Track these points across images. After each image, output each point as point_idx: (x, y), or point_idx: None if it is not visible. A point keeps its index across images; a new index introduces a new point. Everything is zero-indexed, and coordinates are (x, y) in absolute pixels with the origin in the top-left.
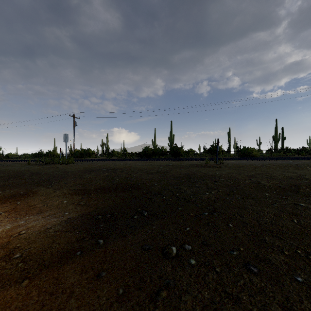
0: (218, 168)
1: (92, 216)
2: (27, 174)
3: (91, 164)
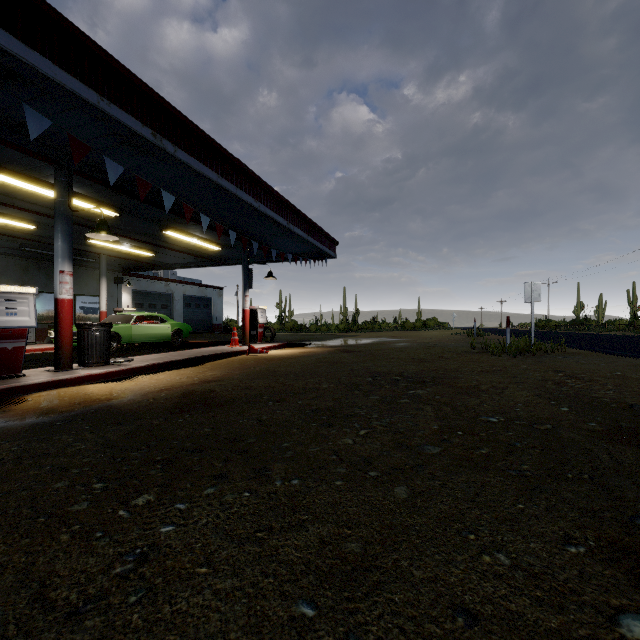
0: (572, 639)
1: (101, 408)
2: (349, 364)
3: (540, 362)
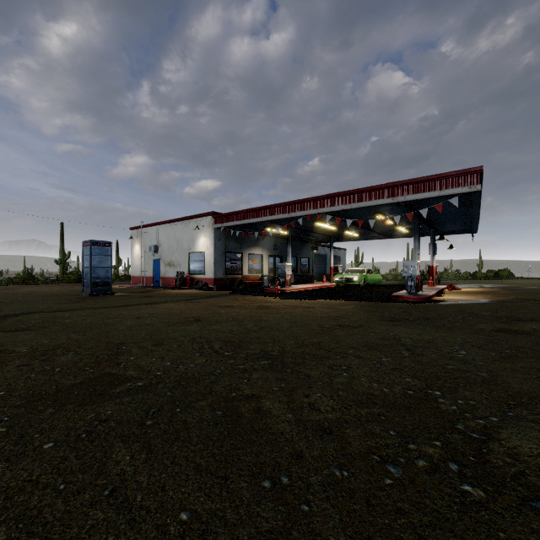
0: None
1: (495, 301)
2: None
3: None
